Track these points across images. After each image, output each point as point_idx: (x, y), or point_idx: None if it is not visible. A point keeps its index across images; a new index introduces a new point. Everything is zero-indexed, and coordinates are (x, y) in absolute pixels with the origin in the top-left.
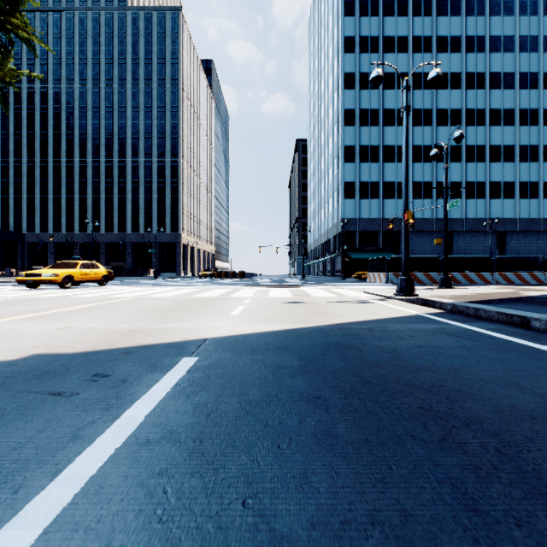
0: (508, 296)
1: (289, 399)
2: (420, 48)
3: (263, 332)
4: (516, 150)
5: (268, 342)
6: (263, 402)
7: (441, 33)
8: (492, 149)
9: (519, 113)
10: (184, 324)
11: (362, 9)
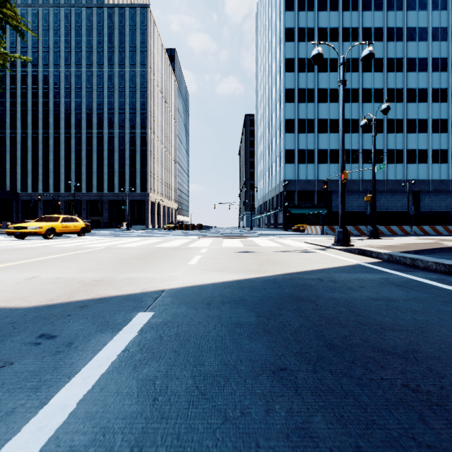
0: (434, 246)
1: (250, 372)
2: (348, 37)
3: (219, 283)
4: (429, 123)
5: (224, 294)
6: (221, 378)
7: (366, 25)
8: (409, 122)
9: (431, 92)
10: (144, 274)
11: (300, 5)
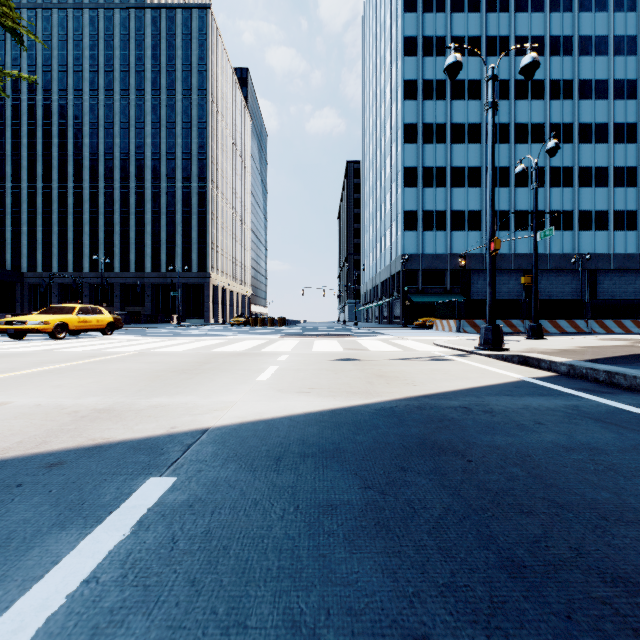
0: (632, 351)
1: None
2: (495, 50)
3: (300, 415)
4: (610, 173)
5: (307, 437)
6: None
7: (520, 33)
8: (582, 172)
9: (613, 128)
10: (182, 398)
11: (426, 4)
